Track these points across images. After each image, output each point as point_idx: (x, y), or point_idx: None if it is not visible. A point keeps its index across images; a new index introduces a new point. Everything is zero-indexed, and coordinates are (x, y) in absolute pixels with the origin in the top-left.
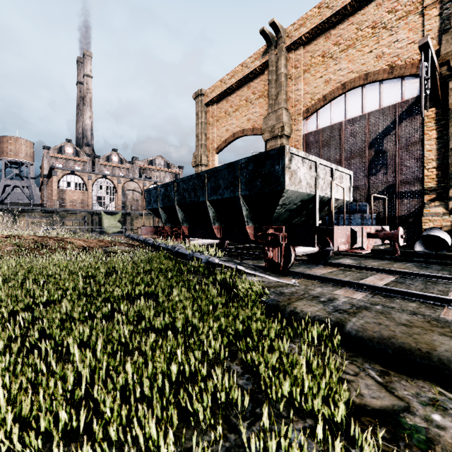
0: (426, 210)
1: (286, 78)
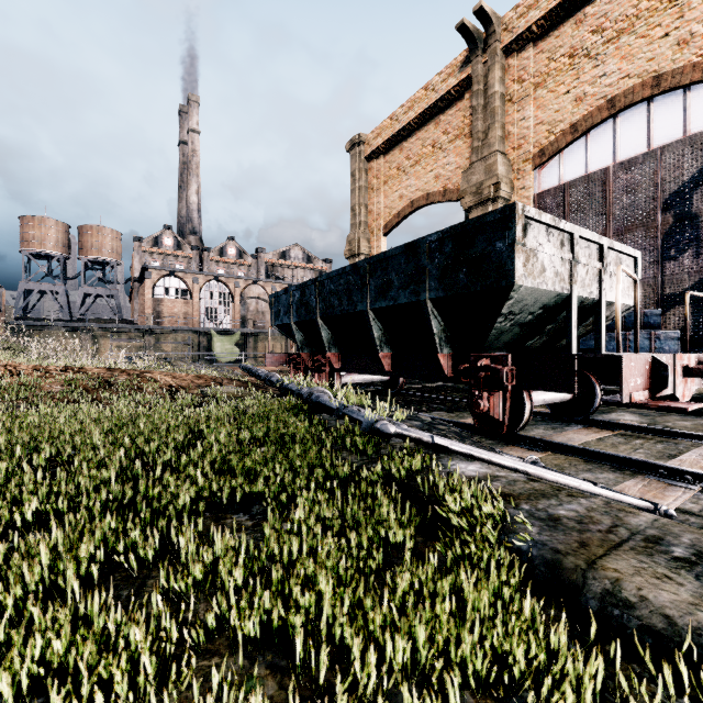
0: None
1: (503, 100)
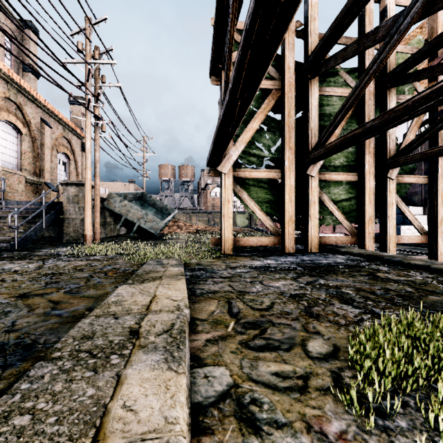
0: None
1: None
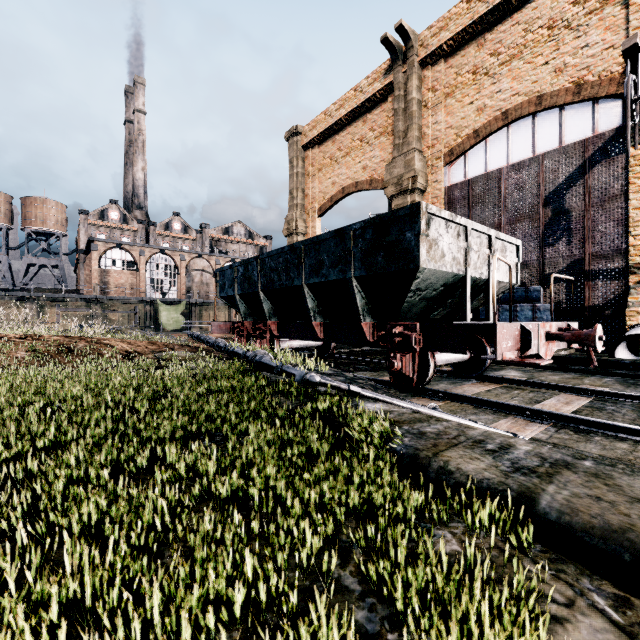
0: (633, 297)
1: (419, 105)
